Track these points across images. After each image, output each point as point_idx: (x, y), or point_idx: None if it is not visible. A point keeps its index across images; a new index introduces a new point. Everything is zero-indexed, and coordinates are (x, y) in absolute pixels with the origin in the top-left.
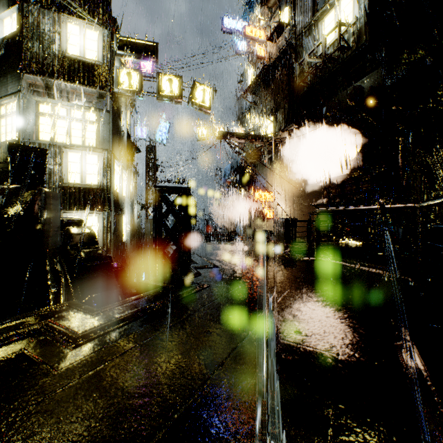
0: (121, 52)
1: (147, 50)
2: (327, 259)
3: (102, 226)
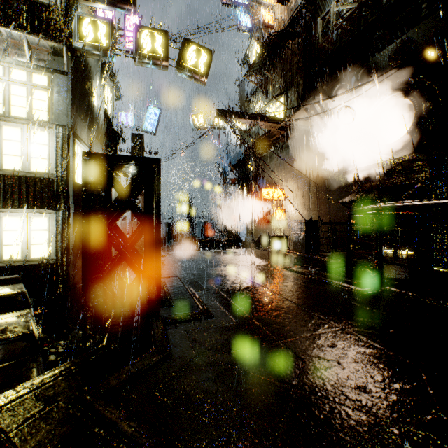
0: None
1: None
2: (406, 292)
3: (55, 231)
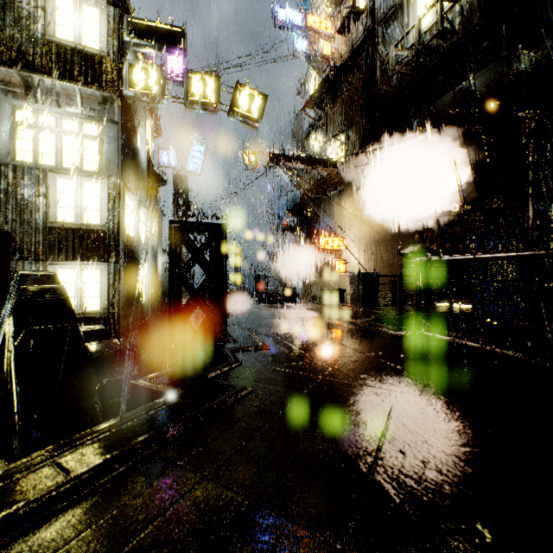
0: (134, 40)
1: (170, 38)
2: (434, 334)
3: (107, 283)
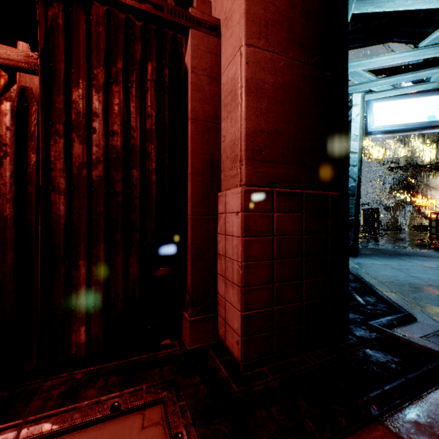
0: None
1: None
2: None
3: None
